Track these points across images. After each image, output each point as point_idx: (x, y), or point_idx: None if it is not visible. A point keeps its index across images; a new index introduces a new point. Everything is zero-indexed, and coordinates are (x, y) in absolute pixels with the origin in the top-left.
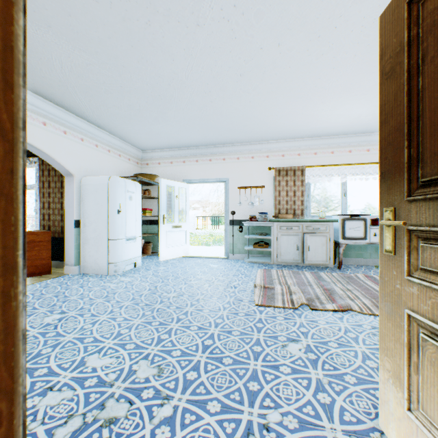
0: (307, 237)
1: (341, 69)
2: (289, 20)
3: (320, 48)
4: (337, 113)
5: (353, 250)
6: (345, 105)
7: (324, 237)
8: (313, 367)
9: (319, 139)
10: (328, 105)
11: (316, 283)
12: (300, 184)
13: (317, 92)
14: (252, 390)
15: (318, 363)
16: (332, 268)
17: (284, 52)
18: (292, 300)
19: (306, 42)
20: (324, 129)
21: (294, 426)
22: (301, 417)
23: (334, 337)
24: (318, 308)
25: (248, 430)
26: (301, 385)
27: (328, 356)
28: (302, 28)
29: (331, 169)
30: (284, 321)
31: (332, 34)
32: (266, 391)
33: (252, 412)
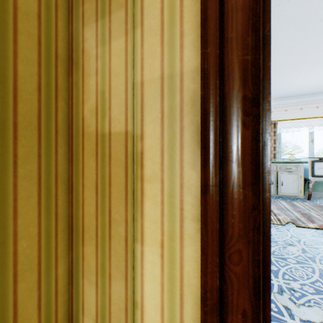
0: (280, 175)
1: (319, 47)
2: (283, 21)
3: (304, 36)
4: (309, 79)
5: (320, 186)
6: (317, 72)
7: (295, 175)
8: (312, 262)
9: (289, 99)
10: (302, 73)
11: (293, 209)
12: (273, 134)
13: (295, 65)
14: (272, 269)
15: (315, 259)
16: (302, 199)
17: (274, 41)
18: (279, 219)
19: (293, 33)
20: (295, 91)
21: (312, 291)
22: (315, 287)
23: (322, 245)
24: (302, 226)
25: (280, 289)
26: (307, 271)
27: (321, 256)
28: (292, 24)
29: (300, 122)
30: (277, 233)
31: (316, 25)
32: (283, 271)
33: (278, 280)
